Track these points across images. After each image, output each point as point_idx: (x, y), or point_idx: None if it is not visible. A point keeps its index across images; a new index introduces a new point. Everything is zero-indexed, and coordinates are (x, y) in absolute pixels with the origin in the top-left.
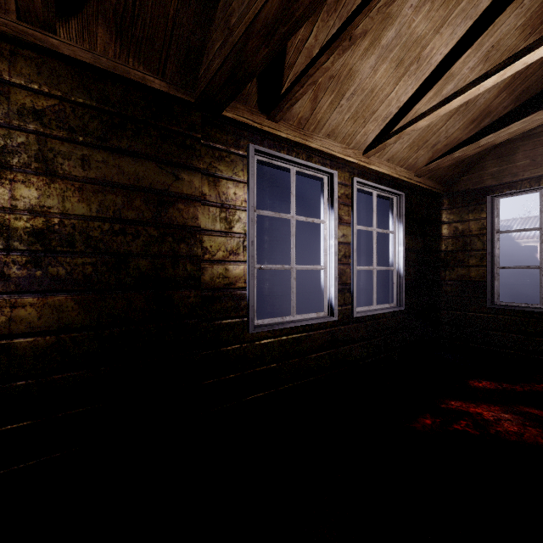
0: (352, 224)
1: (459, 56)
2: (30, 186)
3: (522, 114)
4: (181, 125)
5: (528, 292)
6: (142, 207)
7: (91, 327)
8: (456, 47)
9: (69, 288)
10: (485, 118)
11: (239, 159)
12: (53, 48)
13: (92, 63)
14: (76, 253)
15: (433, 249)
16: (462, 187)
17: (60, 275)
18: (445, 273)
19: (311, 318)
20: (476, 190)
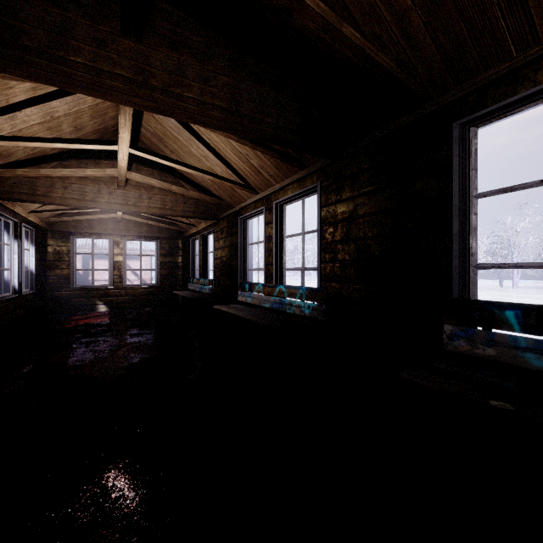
0: (21, 247)
1: None
2: None
3: None
4: None
5: None
6: None
7: None
8: None
9: None
10: None
11: None
12: None
13: None
14: None
15: (44, 259)
16: (58, 228)
17: None
18: (49, 272)
19: (9, 295)
20: (66, 232)
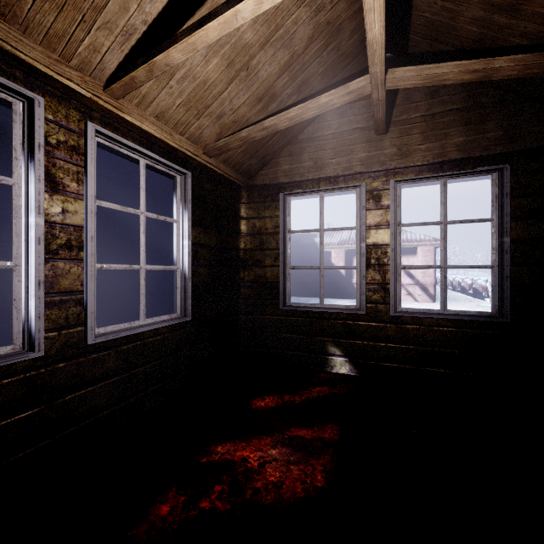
0: (86, 196)
1: None
2: None
3: None
4: None
5: (326, 288)
6: None
7: None
8: None
9: None
10: (272, 101)
11: None
12: None
13: None
14: None
15: (232, 246)
16: (261, 182)
17: None
18: (244, 274)
19: None
20: (271, 186)
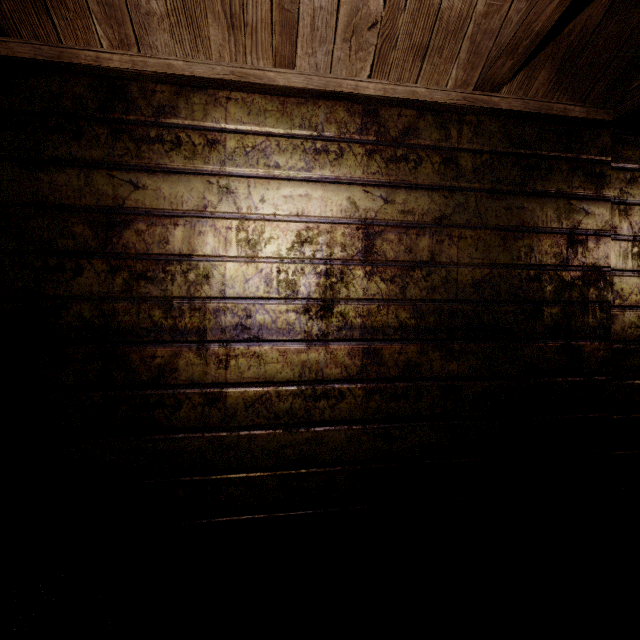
0: None
1: None
2: (470, 240)
3: None
4: (590, 151)
5: None
6: (554, 250)
7: (512, 376)
8: None
9: (496, 336)
10: None
11: None
12: (494, 106)
13: (522, 109)
14: (501, 301)
15: None
16: None
17: (490, 323)
18: None
19: None
20: None
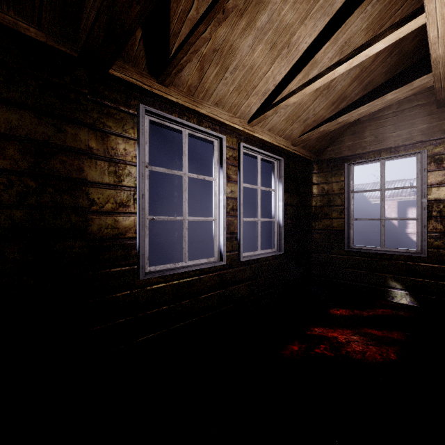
0: (239, 182)
1: (320, 47)
2: None
3: (368, 101)
4: (64, 78)
5: (376, 237)
6: (16, 156)
7: None
8: (318, 39)
9: None
10: (342, 101)
11: (130, 117)
12: None
13: None
14: None
15: (306, 204)
16: (328, 156)
17: None
18: (315, 224)
19: (202, 263)
20: (337, 159)
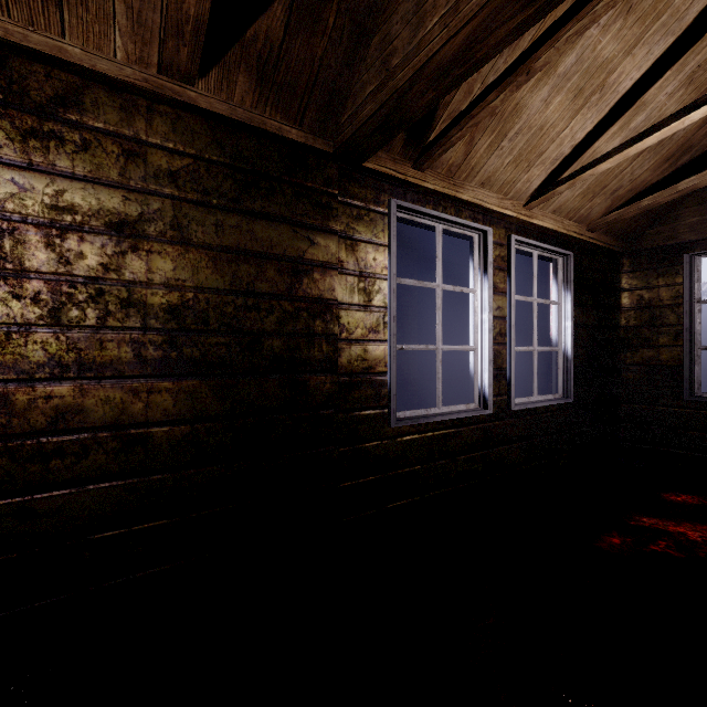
0: (509, 293)
1: (654, 80)
2: (166, 257)
3: None
4: (316, 180)
5: None
6: (276, 278)
7: (224, 417)
8: (652, 70)
9: (203, 372)
10: (684, 154)
11: (379, 217)
12: (191, 102)
13: (229, 115)
14: (210, 331)
15: (610, 324)
16: (649, 244)
17: (194, 357)
18: (625, 355)
19: (460, 411)
20: (668, 247)
